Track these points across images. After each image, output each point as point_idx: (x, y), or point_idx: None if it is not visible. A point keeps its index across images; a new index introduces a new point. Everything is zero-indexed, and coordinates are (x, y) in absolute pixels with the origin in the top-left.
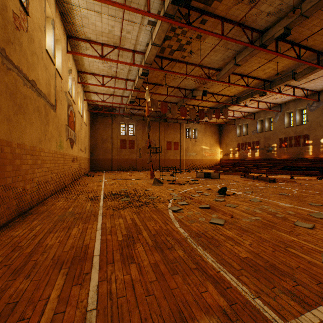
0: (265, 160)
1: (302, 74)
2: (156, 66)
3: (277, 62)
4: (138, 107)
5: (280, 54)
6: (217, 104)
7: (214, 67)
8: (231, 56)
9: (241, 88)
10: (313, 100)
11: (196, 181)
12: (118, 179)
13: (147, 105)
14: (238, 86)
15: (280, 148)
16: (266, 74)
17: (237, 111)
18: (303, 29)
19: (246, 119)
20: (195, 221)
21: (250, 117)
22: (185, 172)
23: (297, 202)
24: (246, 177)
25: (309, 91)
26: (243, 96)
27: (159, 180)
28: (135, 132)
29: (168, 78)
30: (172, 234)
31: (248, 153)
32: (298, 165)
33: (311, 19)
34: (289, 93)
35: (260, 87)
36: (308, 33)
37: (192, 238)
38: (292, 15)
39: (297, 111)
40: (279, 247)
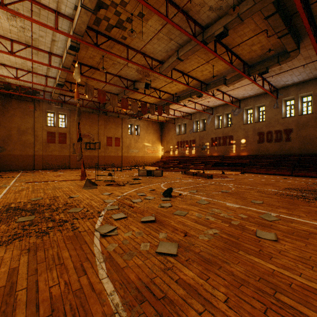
0: (200, 157)
1: (231, 80)
2: (91, 42)
3: (213, 66)
4: (71, 93)
5: (218, 55)
6: (159, 101)
7: (157, 59)
8: (174, 49)
9: (182, 87)
10: (236, 107)
11: (138, 180)
12: (35, 182)
13: (77, 86)
14: (180, 83)
15: (212, 147)
16: (204, 76)
17: (177, 110)
18: (236, 35)
19: (184, 119)
20: (134, 255)
21: (188, 118)
22: (127, 170)
23: (241, 200)
24: (186, 173)
25: (233, 98)
26: (183, 96)
27: (94, 181)
28: (68, 124)
29: (106, 62)
30: (86, 308)
31: (186, 150)
32: (226, 161)
33: (243, 26)
34: (220, 98)
35: (198, 88)
36: (239, 40)
37: (126, 312)
38: (232, 13)
39: (224, 115)
40: (267, 294)
